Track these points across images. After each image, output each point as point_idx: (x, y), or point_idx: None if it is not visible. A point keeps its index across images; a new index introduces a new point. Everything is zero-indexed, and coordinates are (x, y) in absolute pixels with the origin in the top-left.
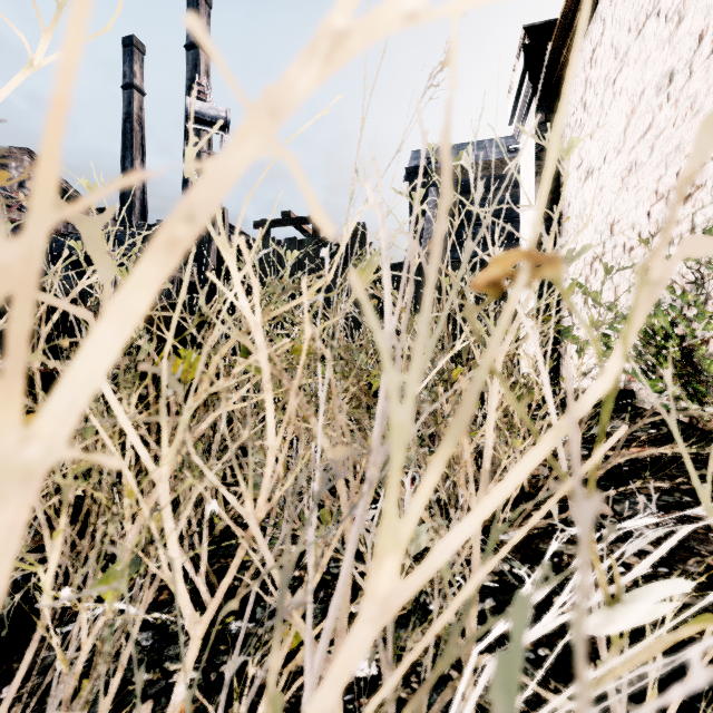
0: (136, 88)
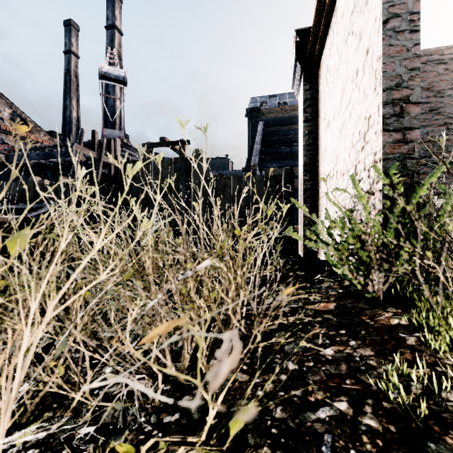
0: (73, 53)
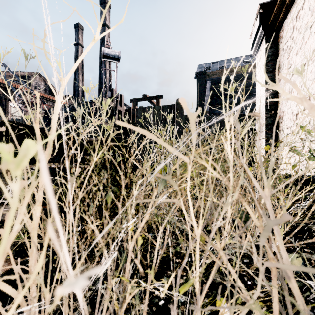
0: (80, 45)
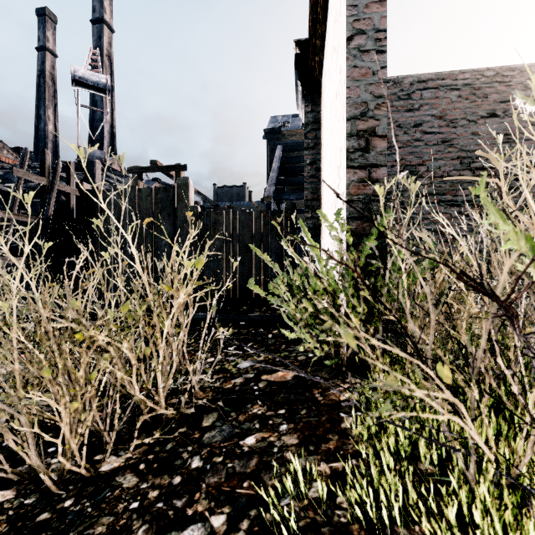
0: (49, 50)
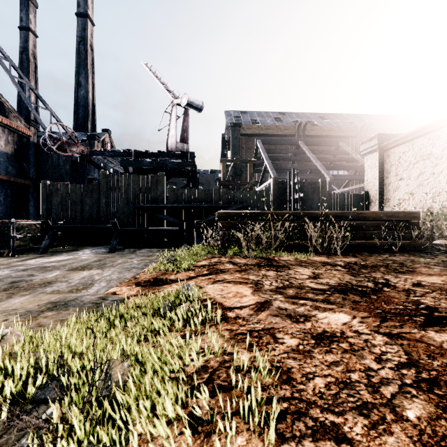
0: (31, 31)
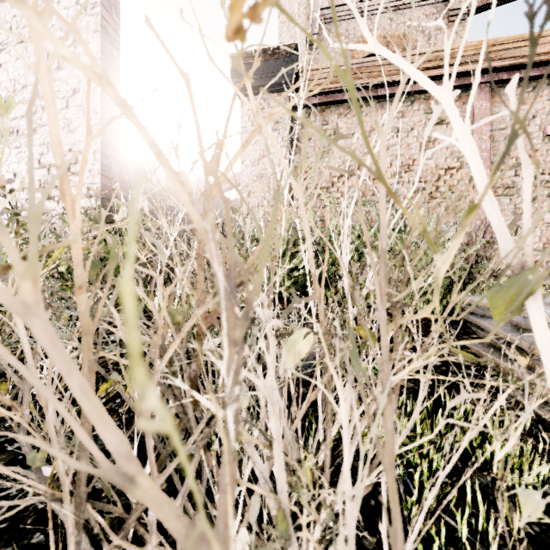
0: None
